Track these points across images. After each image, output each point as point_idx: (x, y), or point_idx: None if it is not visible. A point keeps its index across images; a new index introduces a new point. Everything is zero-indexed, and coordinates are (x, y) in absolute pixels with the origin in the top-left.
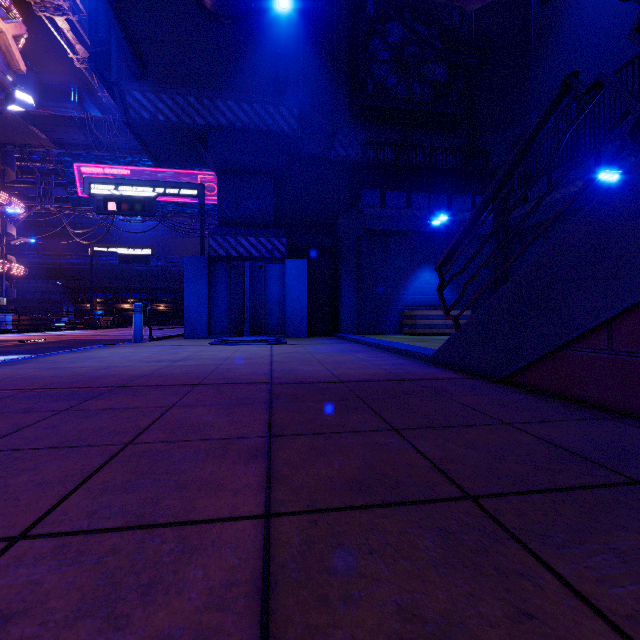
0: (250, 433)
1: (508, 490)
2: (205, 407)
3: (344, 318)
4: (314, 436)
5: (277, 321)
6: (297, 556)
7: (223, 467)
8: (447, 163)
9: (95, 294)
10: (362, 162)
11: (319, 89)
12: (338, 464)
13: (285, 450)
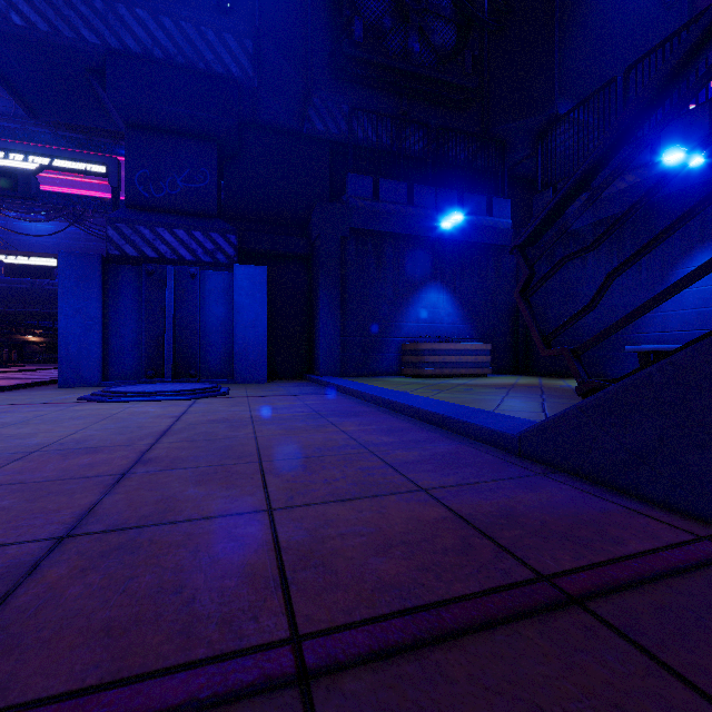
0: None
1: None
2: None
3: (322, 354)
4: None
5: (220, 358)
6: None
7: None
8: (454, 156)
9: None
10: (346, 142)
11: (286, 23)
12: None
13: None
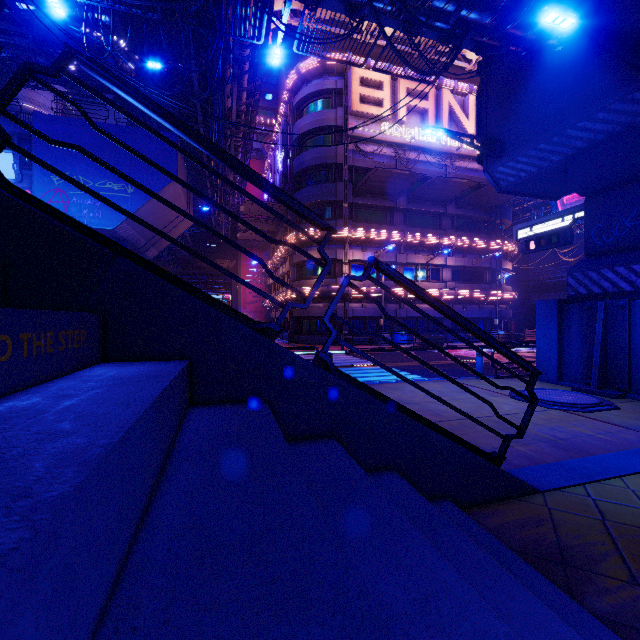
0: None
1: None
2: None
3: None
4: None
5: None
6: None
7: None
8: None
9: None
10: None
11: None
12: None
13: None
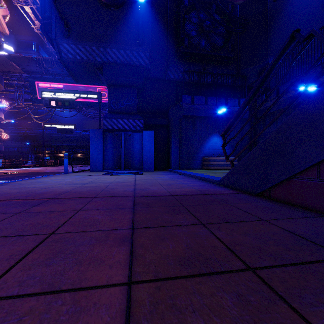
0: (121, 226)
1: (272, 264)
2: (97, 210)
3: (173, 161)
4: (158, 228)
5: (138, 162)
6: (147, 315)
7: (105, 249)
8: (225, 82)
9: (45, 148)
10: (182, 81)
11: (160, 43)
12: (172, 246)
13: (141, 237)
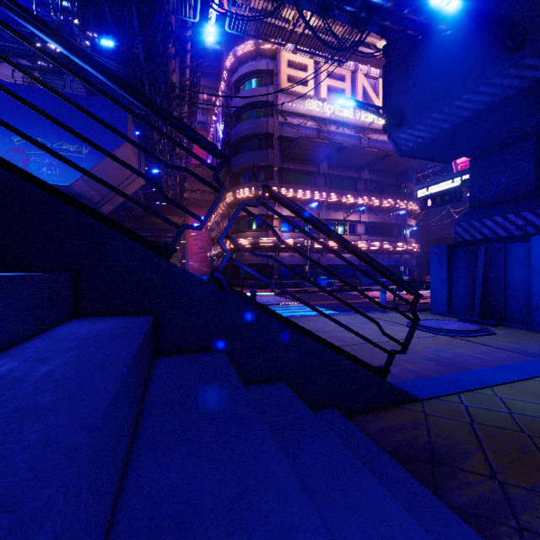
0: None
1: None
2: None
3: None
4: None
5: (522, 309)
6: None
7: None
8: None
9: None
10: None
11: None
12: None
13: None
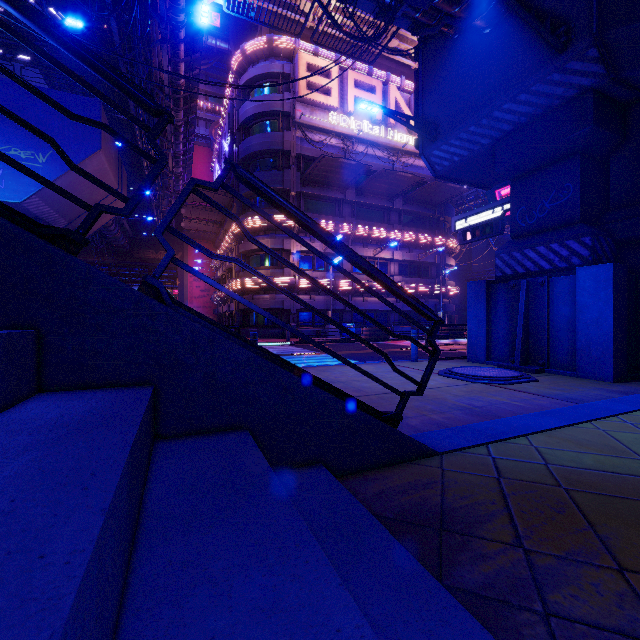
0: None
1: None
2: None
3: None
4: None
5: (566, 352)
6: None
7: None
8: None
9: None
10: None
11: None
12: None
13: None
